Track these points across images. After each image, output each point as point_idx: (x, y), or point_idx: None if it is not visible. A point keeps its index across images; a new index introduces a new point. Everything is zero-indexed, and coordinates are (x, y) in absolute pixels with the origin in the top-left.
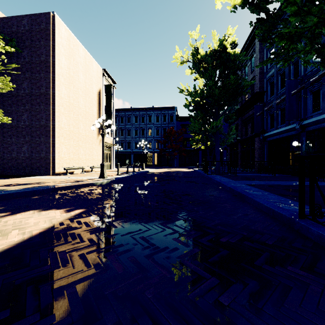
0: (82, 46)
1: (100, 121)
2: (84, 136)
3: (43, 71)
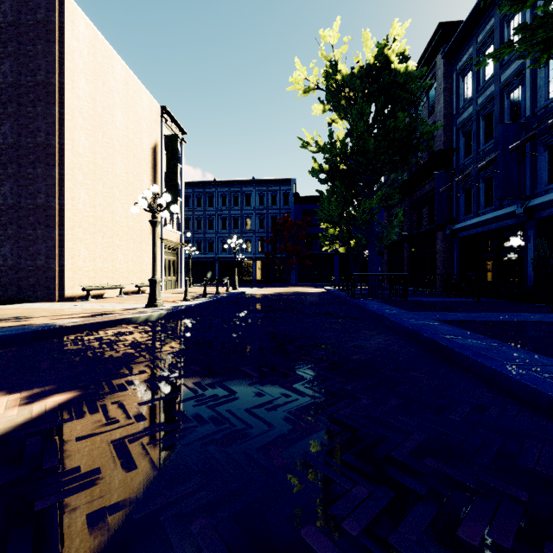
0: (121, 60)
1: (147, 195)
2: (124, 228)
3: (42, 101)
